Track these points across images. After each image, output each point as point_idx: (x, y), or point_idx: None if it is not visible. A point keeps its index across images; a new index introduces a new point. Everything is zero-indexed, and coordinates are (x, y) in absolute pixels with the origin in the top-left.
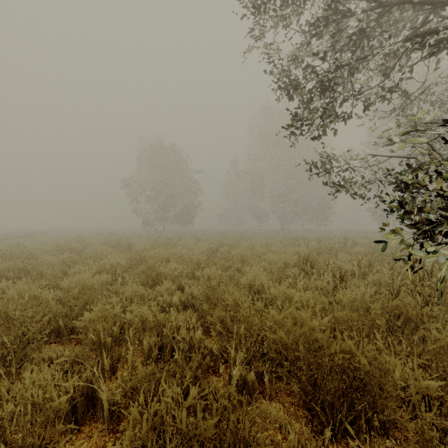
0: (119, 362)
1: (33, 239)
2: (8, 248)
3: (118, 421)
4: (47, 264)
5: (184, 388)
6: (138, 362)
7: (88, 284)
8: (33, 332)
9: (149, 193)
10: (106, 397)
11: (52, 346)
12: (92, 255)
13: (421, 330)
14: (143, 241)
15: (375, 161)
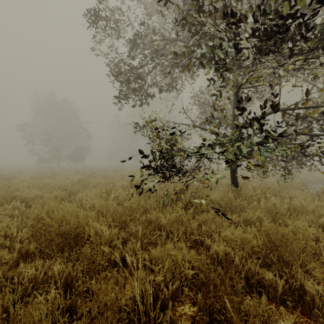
0: None
1: None
2: None
3: None
4: None
5: None
6: None
7: None
8: None
9: (45, 137)
10: None
11: None
12: None
13: (135, 213)
14: (29, 175)
15: (175, 124)
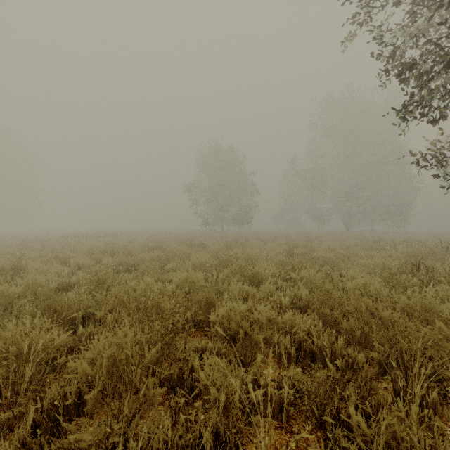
0: (254, 359)
1: (117, 238)
2: (107, 246)
3: (287, 421)
4: (144, 261)
5: (358, 399)
6: (272, 362)
7: (194, 280)
8: (174, 321)
9: (208, 195)
10: (285, 396)
11: (190, 336)
12: (178, 254)
13: None
14: (212, 241)
15: None
